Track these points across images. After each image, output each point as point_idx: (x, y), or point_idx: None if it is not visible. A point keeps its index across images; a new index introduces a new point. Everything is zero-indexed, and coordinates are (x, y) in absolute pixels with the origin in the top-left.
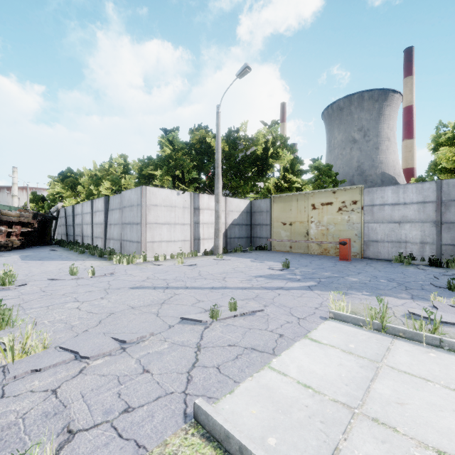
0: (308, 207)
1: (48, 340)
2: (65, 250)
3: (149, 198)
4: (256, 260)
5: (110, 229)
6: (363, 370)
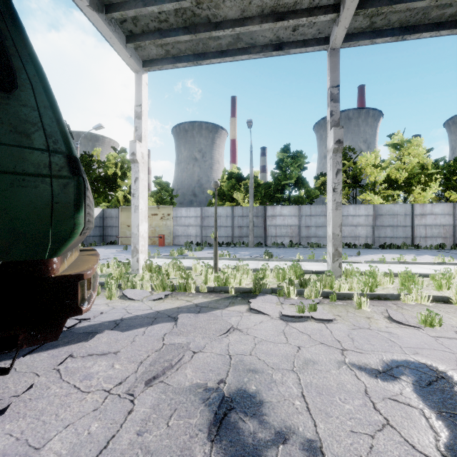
0: None
1: None
2: None
3: None
4: (108, 249)
5: None
6: None
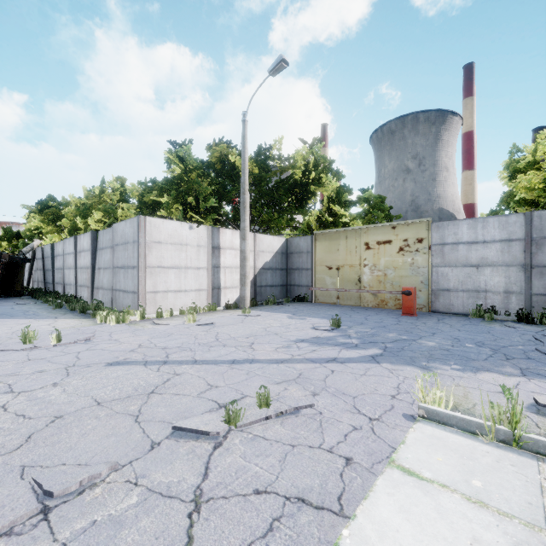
0: (361, 247)
1: None
2: (38, 303)
3: (150, 233)
4: (294, 316)
5: (99, 274)
6: None
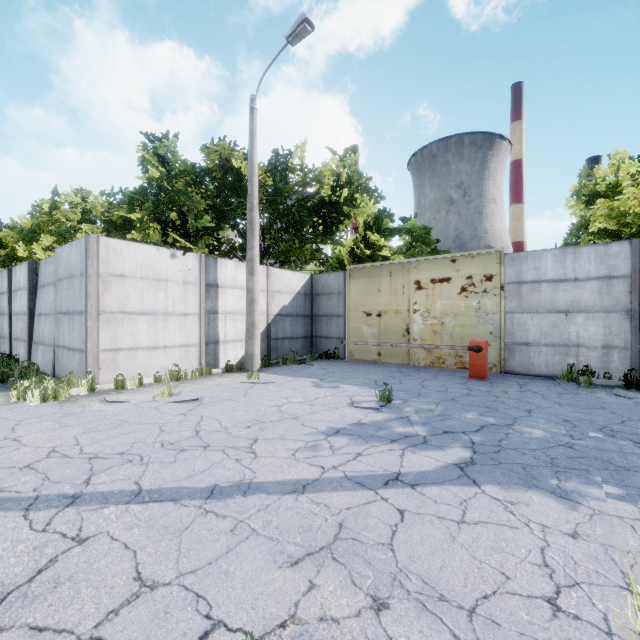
0: (410, 287)
1: None
2: None
3: (106, 261)
4: (323, 382)
5: (39, 323)
6: None
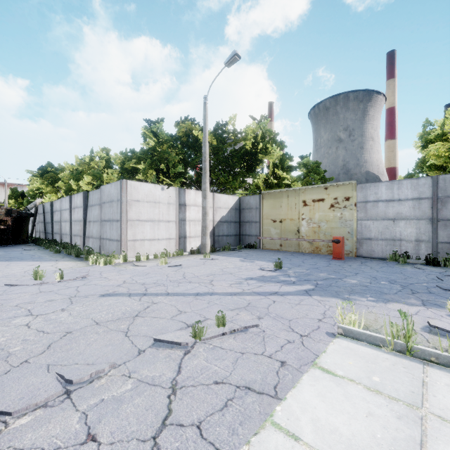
0: (299, 204)
1: None
2: (41, 249)
3: (130, 193)
4: (245, 259)
5: (89, 226)
6: (404, 425)
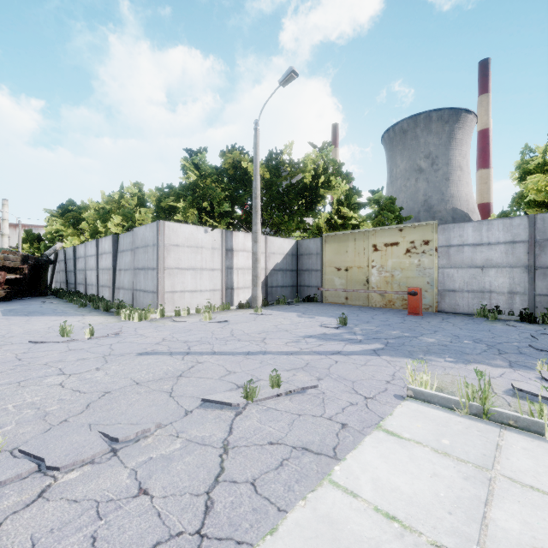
0: (369, 249)
1: (0, 441)
2: (63, 302)
3: (168, 236)
4: (304, 315)
5: (120, 275)
6: (470, 485)
